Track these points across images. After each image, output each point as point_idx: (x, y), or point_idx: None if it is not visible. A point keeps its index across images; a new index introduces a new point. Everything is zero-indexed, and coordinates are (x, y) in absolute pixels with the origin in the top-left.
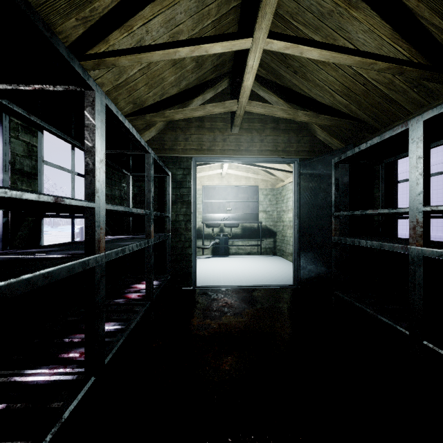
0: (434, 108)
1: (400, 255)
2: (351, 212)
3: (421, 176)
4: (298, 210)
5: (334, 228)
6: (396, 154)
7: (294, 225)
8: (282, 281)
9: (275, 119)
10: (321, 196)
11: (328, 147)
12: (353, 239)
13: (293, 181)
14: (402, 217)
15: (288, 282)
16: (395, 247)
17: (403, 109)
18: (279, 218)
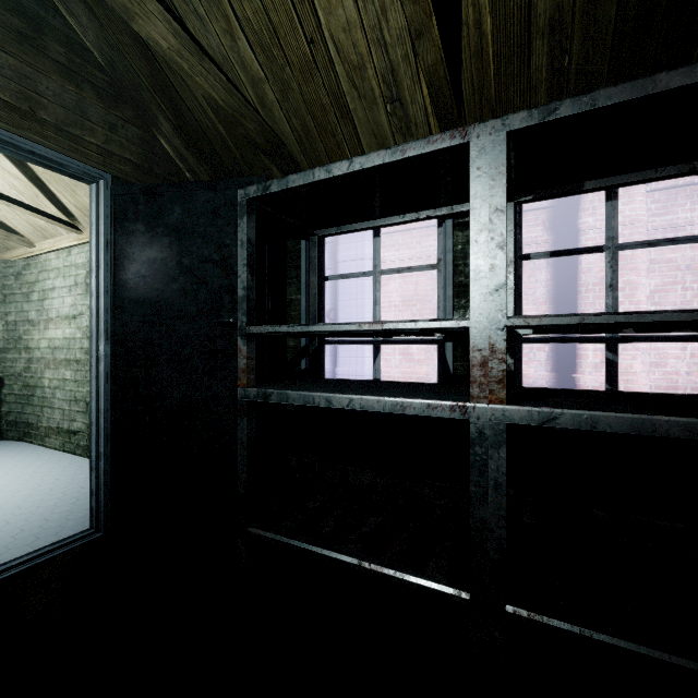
0: (534, 109)
1: (332, 409)
2: (302, 325)
3: (502, 252)
4: (110, 318)
5: (246, 367)
6: (345, 222)
7: (96, 361)
8: (49, 527)
9: (29, 10)
10: (183, 285)
11: (185, 177)
12: (309, 392)
13: (93, 235)
14: (335, 342)
15: (73, 524)
16: (435, 407)
17: (357, 142)
18: (14, 340)
